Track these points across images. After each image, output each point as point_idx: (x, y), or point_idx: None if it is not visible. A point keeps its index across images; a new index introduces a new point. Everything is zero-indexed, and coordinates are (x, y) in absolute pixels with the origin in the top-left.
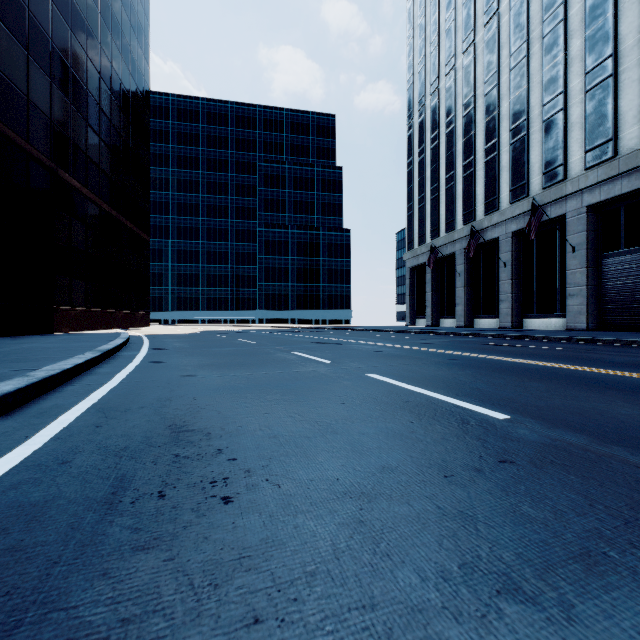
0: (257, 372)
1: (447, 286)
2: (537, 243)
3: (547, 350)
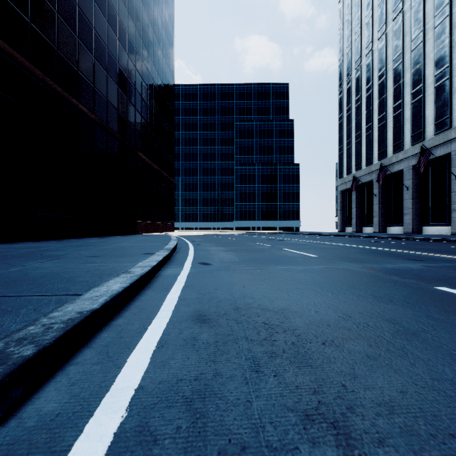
0: (239, 247)
1: (367, 204)
2: (432, 173)
3: (395, 244)
